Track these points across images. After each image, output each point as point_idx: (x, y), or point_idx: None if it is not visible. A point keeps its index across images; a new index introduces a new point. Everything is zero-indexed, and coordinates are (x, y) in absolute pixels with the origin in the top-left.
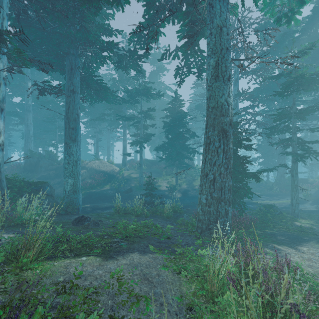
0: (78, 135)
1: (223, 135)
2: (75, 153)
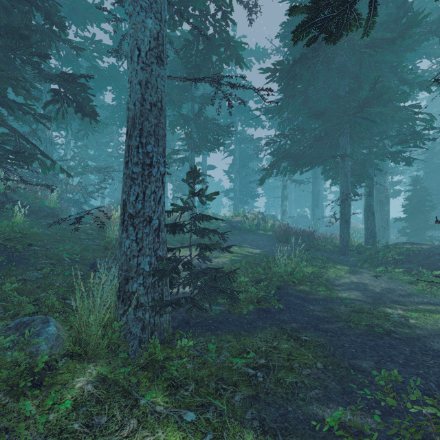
0: (319, 203)
1: (380, 203)
2: (317, 214)
